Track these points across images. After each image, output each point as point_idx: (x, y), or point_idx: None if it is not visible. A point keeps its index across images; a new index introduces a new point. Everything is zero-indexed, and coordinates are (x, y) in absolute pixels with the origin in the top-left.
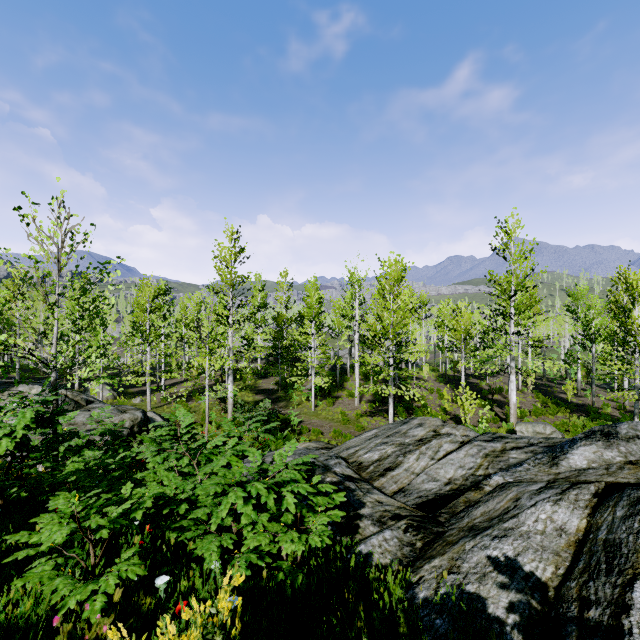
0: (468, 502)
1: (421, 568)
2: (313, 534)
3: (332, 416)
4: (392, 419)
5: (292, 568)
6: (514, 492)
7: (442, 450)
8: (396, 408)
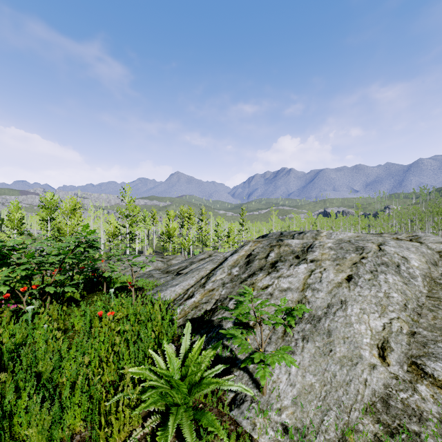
0: None
1: None
2: None
3: None
4: None
5: None
6: None
7: None
8: None
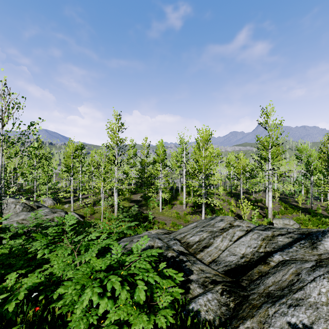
0: (260, 273)
1: (237, 328)
2: (159, 314)
3: (171, 214)
4: (204, 216)
5: None
6: (293, 268)
7: (236, 235)
8: (205, 210)
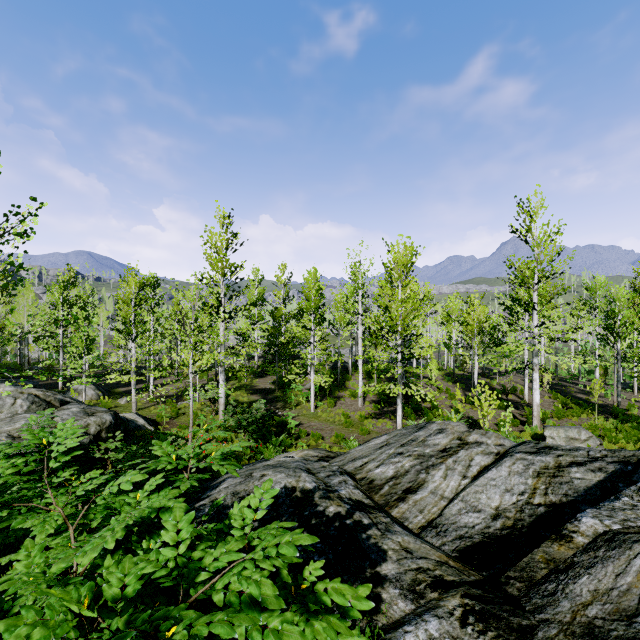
0: (552, 562)
1: None
2: None
3: (333, 418)
4: (401, 422)
5: None
6: None
7: (474, 464)
8: (403, 409)
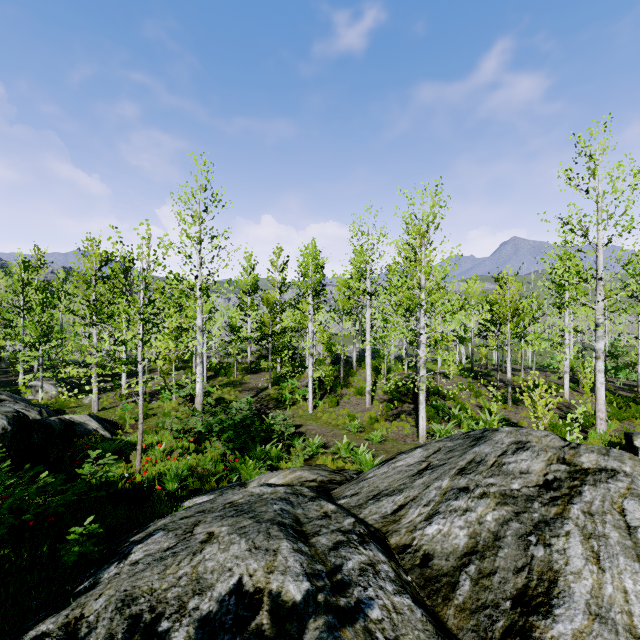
0: None
1: None
2: None
3: (336, 420)
4: (424, 426)
5: None
6: None
7: (639, 524)
8: None
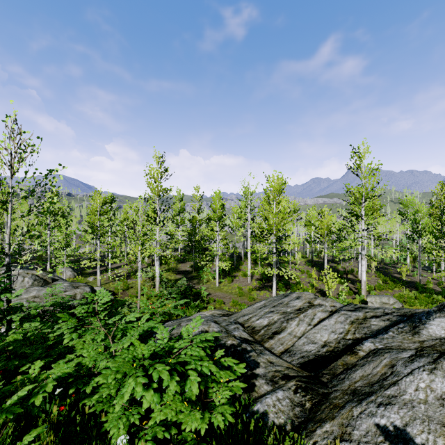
0: (346, 365)
1: (314, 432)
2: (216, 412)
3: (231, 290)
4: (275, 292)
5: (196, 443)
6: (387, 358)
7: (316, 317)
8: (277, 284)
